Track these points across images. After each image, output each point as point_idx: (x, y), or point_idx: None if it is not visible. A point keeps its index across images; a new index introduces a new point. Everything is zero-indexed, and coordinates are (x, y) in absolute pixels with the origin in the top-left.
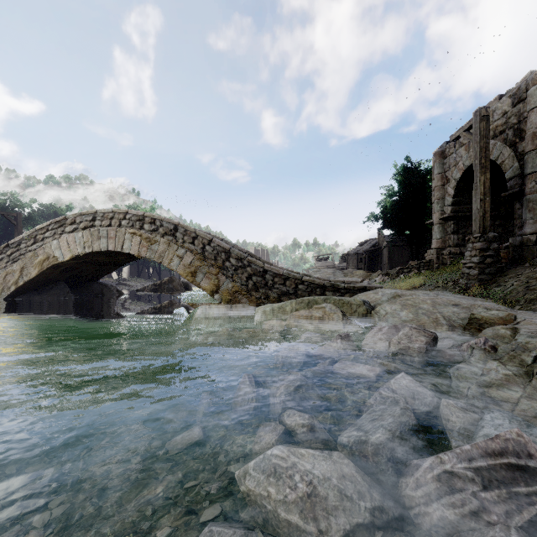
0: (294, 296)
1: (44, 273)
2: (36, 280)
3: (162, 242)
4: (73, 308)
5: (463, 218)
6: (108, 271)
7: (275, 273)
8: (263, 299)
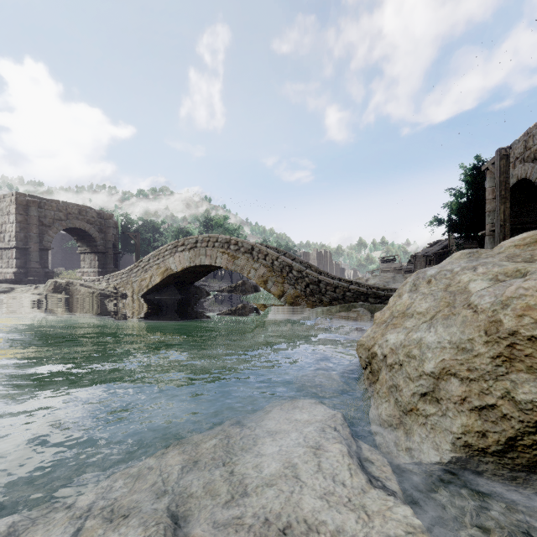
0: (343, 301)
1: (164, 279)
2: (159, 285)
3: (243, 259)
4: (180, 304)
5: (514, 230)
6: (201, 277)
7: (327, 283)
8: (317, 303)
